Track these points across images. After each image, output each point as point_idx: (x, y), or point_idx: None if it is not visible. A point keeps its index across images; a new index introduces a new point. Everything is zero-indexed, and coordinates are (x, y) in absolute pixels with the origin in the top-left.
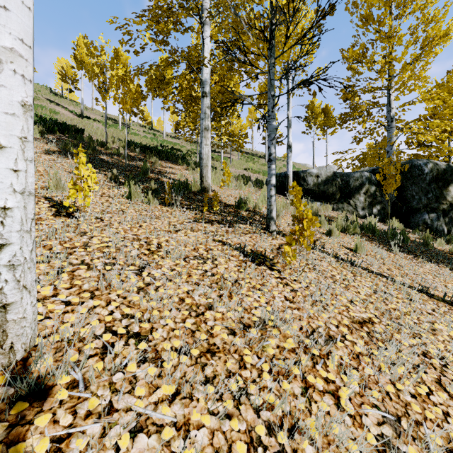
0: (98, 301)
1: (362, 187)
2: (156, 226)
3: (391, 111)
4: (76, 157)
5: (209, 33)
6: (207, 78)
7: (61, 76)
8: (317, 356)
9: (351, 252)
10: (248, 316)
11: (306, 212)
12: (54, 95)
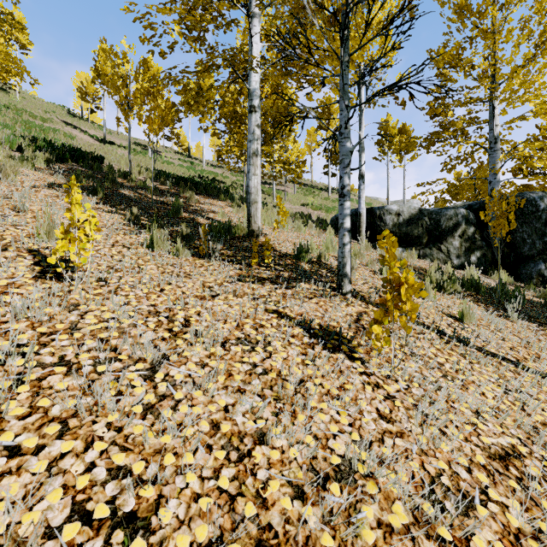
0: (70, 441)
1: (457, 229)
2: (185, 289)
3: (495, 129)
4: (68, 194)
5: (258, 29)
6: (256, 88)
7: (80, 94)
8: (449, 543)
9: (455, 321)
10: (323, 455)
11: (406, 275)
12: (71, 116)
